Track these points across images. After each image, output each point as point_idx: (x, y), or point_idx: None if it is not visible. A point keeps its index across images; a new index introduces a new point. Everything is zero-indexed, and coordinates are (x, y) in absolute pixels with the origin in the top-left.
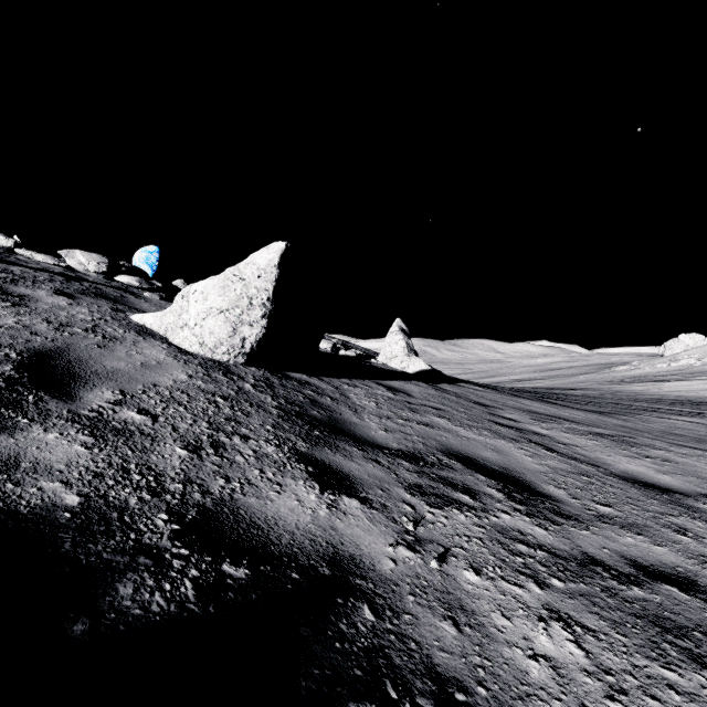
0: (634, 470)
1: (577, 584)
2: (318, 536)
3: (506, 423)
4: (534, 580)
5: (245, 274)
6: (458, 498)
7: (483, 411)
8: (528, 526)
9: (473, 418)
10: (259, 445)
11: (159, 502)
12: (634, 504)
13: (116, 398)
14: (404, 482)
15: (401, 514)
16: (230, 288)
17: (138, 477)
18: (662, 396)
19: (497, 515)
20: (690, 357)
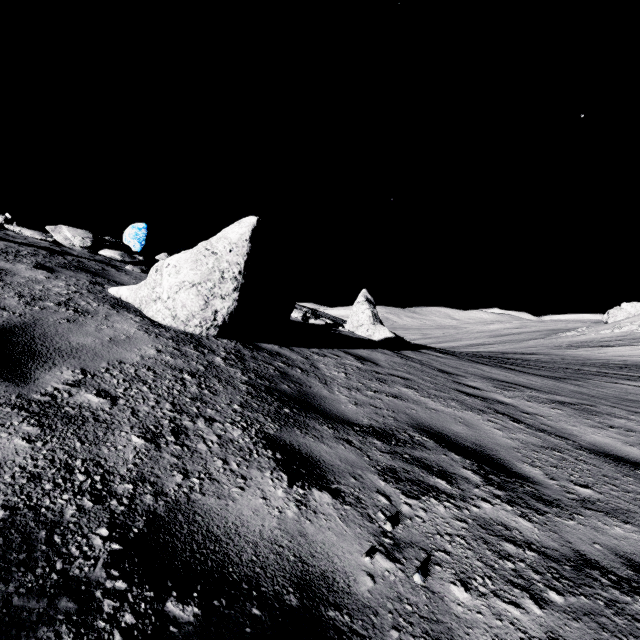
0: (601, 441)
1: (577, 598)
2: (285, 547)
3: (471, 392)
4: (529, 595)
5: (217, 248)
6: (435, 484)
7: (447, 379)
8: (511, 517)
9: (439, 387)
10: (224, 429)
11: (102, 510)
12: (612, 483)
13: (75, 378)
14: (377, 465)
15: (376, 508)
16: (202, 262)
17: (82, 477)
18: (608, 360)
19: (477, 504)
20: (633, 324)
